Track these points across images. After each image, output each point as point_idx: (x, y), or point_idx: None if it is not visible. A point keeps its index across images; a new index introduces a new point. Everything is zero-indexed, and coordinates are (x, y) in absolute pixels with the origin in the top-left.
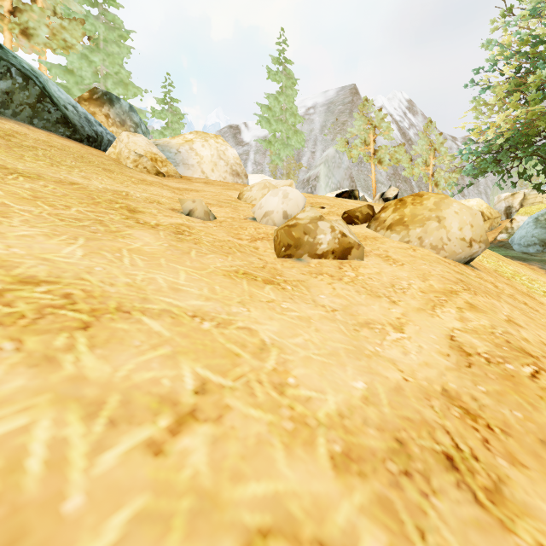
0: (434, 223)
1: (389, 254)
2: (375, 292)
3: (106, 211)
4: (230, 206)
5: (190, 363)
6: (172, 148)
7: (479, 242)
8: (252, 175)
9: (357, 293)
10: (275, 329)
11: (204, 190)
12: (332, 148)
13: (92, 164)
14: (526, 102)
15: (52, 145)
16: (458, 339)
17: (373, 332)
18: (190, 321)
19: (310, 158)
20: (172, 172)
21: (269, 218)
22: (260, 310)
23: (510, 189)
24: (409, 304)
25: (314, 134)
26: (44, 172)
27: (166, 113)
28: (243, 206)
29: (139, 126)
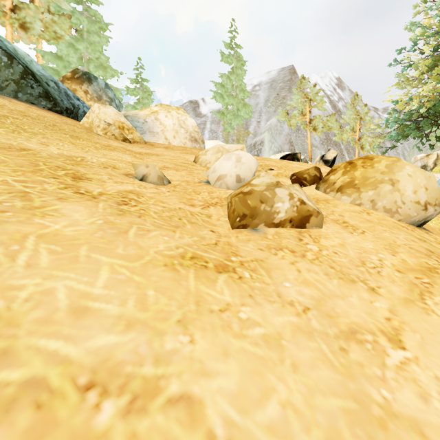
0: (388, 186)
1: (345, 219)
2: (347, 273)
3: (43, 179)
4: (186, 170)
5: None
6: (140, 118)
7: (435, 205)
8: (208, 141)
9: (326, 277)
10: (233, 385)
11: (164, 154)
12: (274, 118)
13: (61, 131)
14: None
15: (27, 115)
16: None
17: (365, 350)
18: (75, 407)
19: (256, 126)
20: (137, 139)
21: (222, 182)
22: (210, 333)
23: (424, 151)
24: (391, 292)
25: (259, 107)
26: None
27: (138, 91)
28: (198, 168)
29: (113, 101)
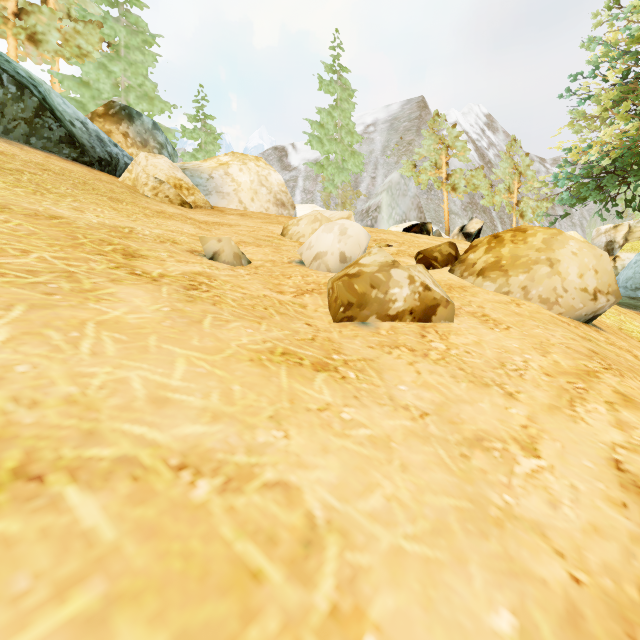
0: (544, 267)
1: (486, 312)
2: (480, 376)
3: (87, 256)
4: (271, 245)
5: (139, 638)
6: (203, 172)
7: (607, 294)
8: (300, 205)
9: (453, 380)
10: (333, 478)
11: (239, 224)
12: (396, 173)
13: (96, 192)
14: (636, 114)
15: (47, 168)
16: (629, 468)
17: (491, 457)
18: (170, 482)
19: (369, 184)
20: (201, 202)
21: (321, 262)
22: (307, 431)
23: (611, 221)
24: (533, 397)
25: (374, 156)
26: (16, 202)
27: (199, 133)
28: (288, 244)
29: (164, 147)
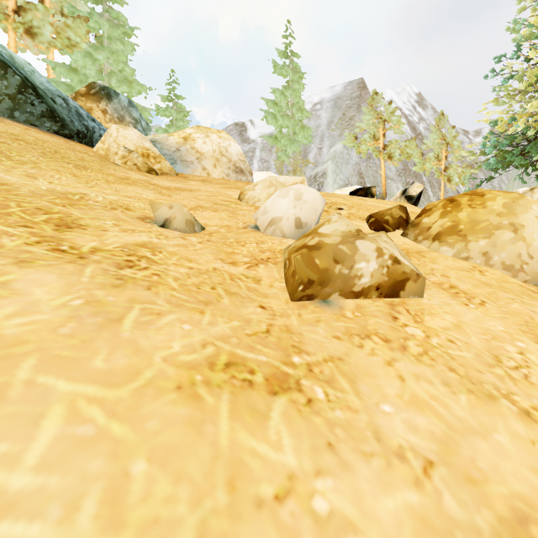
0: (508, 233)
1: (453, 282)
2: (478, 382)
3: (4, 229)
4: (227, 210)
5: None
6: (172, 143)
7: None
8: (257, 172)
9: (448, 391)
10: None
11: (199, 189)
12: (340, 144)
13: (64, 160)
14: None
15: (20, 138)
16: None
17: None
18: None
19: (316, 154)
20: (167, 169)
21: (276, 227)
22: None
23: (527, 184)
24: None
25: (321, 130)
26: None
27: (171, 111)
28: (244, 208)
29: (139, 122)
